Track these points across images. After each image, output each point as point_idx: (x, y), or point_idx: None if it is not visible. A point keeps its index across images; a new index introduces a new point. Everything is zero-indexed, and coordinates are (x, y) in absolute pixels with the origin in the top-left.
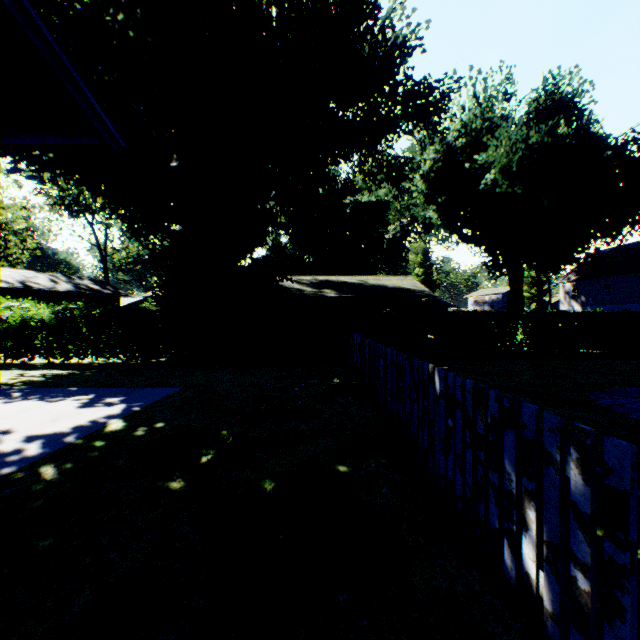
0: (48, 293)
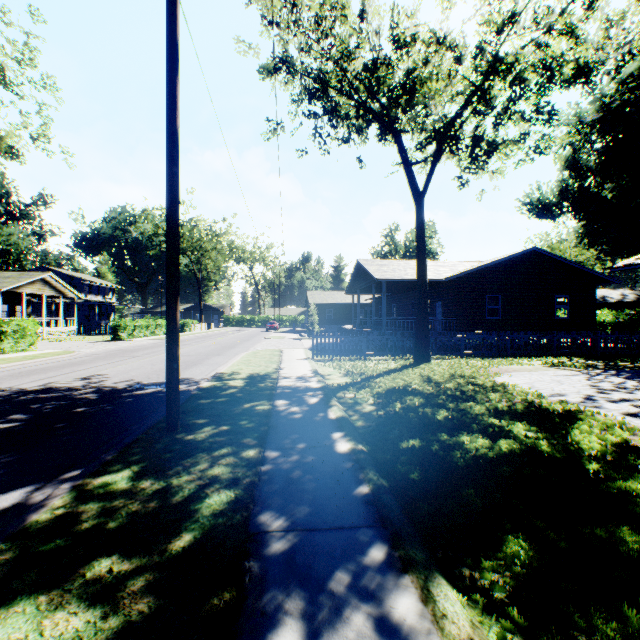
0: (617, 303)
